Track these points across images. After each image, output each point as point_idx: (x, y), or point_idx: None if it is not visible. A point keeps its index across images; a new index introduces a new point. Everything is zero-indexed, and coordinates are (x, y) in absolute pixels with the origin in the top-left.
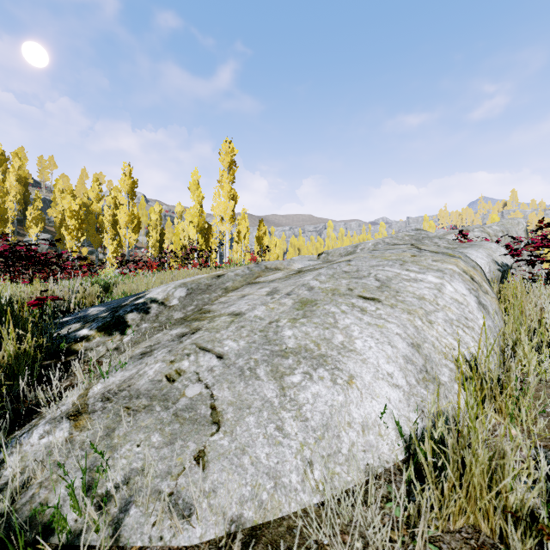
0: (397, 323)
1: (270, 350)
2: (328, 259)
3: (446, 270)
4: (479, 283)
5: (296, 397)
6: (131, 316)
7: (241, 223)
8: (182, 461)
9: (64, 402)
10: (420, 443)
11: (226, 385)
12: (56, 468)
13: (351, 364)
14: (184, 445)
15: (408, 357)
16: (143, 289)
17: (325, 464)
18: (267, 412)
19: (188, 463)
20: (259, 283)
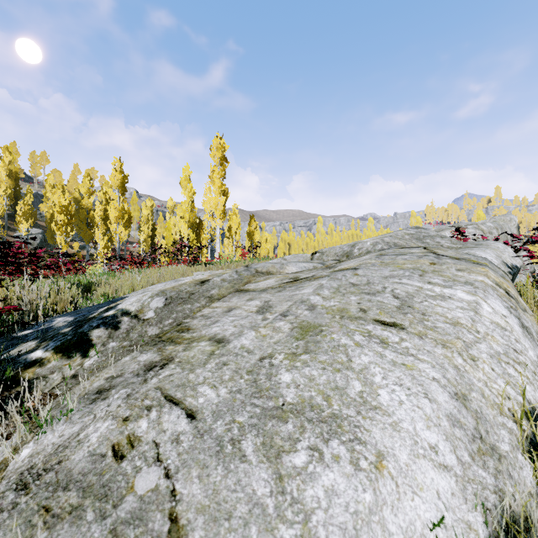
0: (431, 362)
1: (261, 407)
2: (323, 258)
3: (476, 282)
4: (515, 298)
5: (300, 496)
6: (96, 333)
7: (232, 219)
8: None
9: None
10: None
11: (196, 472)
12: None
13: (378, 432)
14: None
15: (454, 415)
16: (125, 290)
17: None
18: (257, 526)
19: None
20: (249, 291)
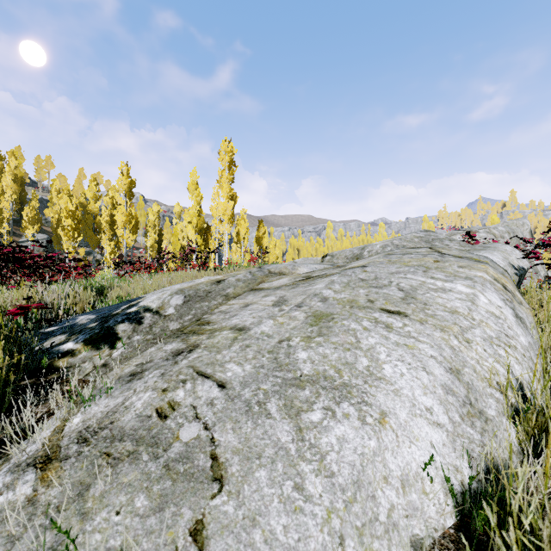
0: (430, 343)
1: (282, 377)
2: (333, 261)
3: (476, 277)
4: (512, 292)
5: (317, 442)
6: (121, 327)
7: (241, 224)
8: (174, 536)
9: (36, 438)
10: (503, 532)
11: (230, 425)
12: (9, 545)
13: (382, 397)
14: (176, 512)
15: (448, 385)
16: (138, 292)
17: (359, 538)
18: (282, 463)
19: (182, 540)
20: (263, 289)
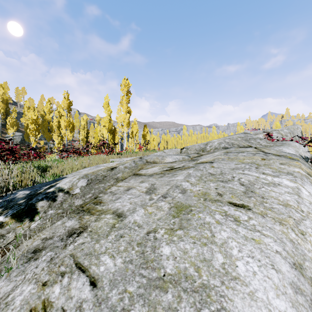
0: (273, 237)
1: (147, 277)
2: (188, 152)
3: (295, 173)
4: None
5: None
6: (40, 204)
7: (134, 127)
8: None
9: None
10: None
11: None
12: None
13: (239, 302)
14: None
15: (295, 283)
16: (67, 171)
17: None
18: None
19: None
20: (141, 175)
